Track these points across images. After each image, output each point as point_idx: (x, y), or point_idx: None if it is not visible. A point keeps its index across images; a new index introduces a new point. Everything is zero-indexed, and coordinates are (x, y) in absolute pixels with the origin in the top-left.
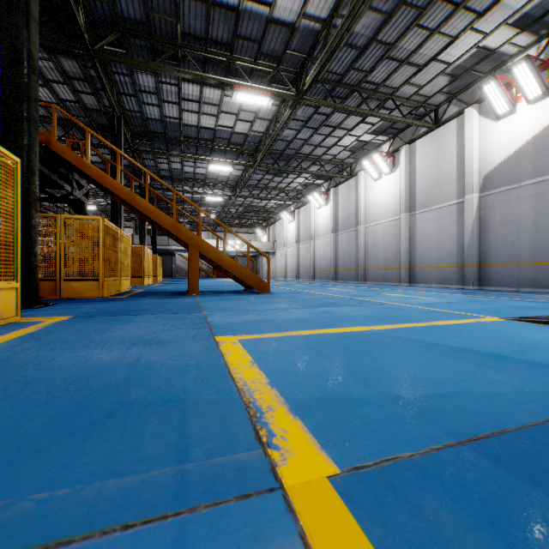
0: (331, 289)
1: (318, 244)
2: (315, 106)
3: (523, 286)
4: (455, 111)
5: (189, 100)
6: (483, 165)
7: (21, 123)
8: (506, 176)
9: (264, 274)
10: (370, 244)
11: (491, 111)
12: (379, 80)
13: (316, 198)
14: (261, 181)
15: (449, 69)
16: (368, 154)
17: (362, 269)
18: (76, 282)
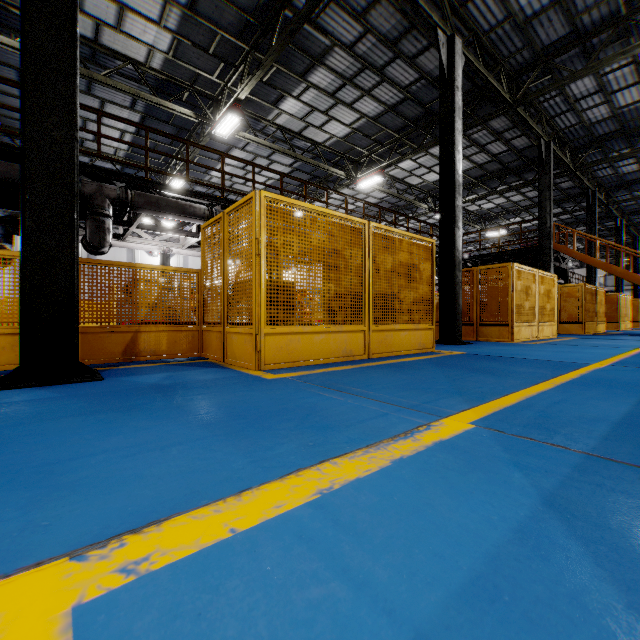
0: None
1: None
2: None
3: None
4: None
5: None
6: None
7: (546, 250)
8: None
9: None
10: None
11: None
12: None
13: None
14: None
15: None
16: None
17: None
18: (567, 324)
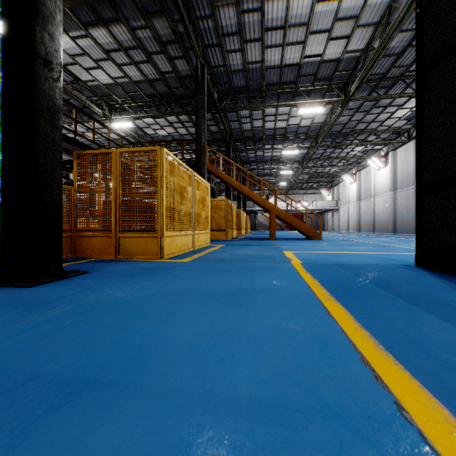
0: (374, 239)
1: (378, 202)
2: None
3: None
4: None
5: (269, 116)
6: None
7: (202, 164)
8: None
9: (329, 228)
10: None
11: None
12: None
13: (375, 162)
14: (323, 154)
15: None
16: None
17: None
18: (216, 232)
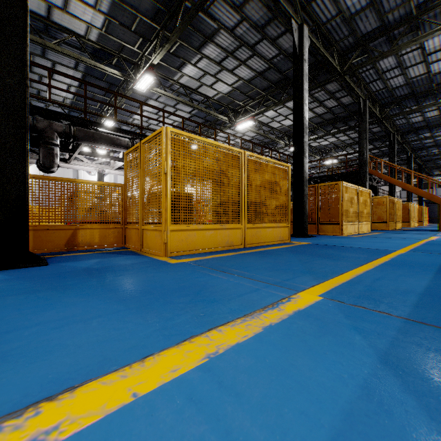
0: None
1: None
2: None
3: None
4: None
5: None
6: None
7: (364, 173)
8: None
9: None
10: None
11: None
12: None
13: None
14: None
15: None
16: None
17: None
18: (377, 223)
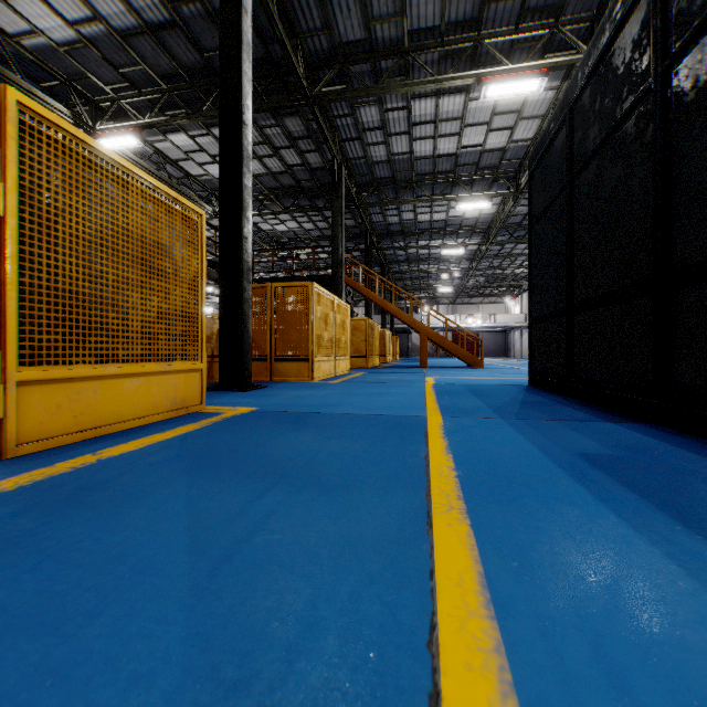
0: None
1: None
2: None
3: None
4: None
5: (422, 207)
6: None
7: (339, 279)
8: None
9: (516, 354)
10: None
11: None
12: None
13: None
14: (501, 250)
15: None
16: None
17: None
18: (354, 358)
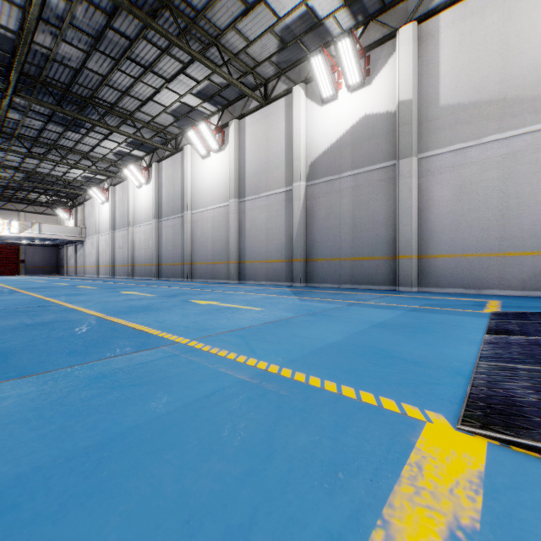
0: (121, 293)
1: (138, 233)
2: (105, 12)
3: (344, 282)
4: (283, 88)
5: None
6: (309, 151)
7: None
8: (330, 165)
9: (70, 270)
10: (197, 233)
11: (317, 94)
12: (198, 4)
13: (134, 173)
14: (43, 133)
15: (278, 28)
16: (195, 126)
17: (189, 264)
18: None
